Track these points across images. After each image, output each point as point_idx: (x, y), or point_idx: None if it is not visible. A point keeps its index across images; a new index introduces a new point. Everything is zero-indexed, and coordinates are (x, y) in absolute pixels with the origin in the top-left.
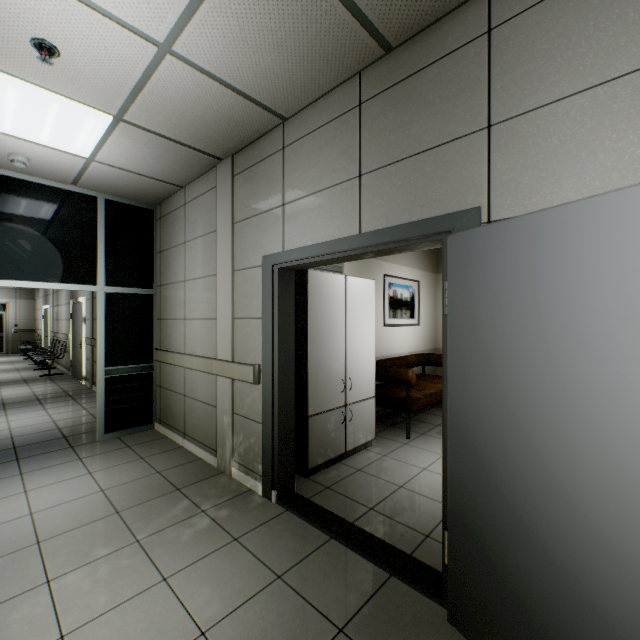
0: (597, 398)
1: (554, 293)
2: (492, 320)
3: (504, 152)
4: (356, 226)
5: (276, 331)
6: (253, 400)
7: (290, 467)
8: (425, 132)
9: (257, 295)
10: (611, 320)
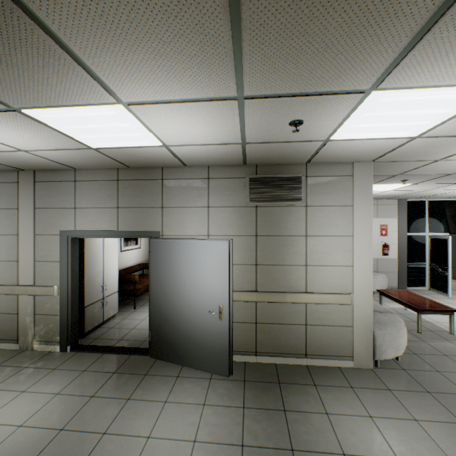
0: (182, 284)
1: (175, 260)
2: (162, 266)
3: (166, 216)
4: (116, 227)
5: (70, 268)
6: (52, 304)
7: (77, 333)
8: (143, 201)
9: (56, 249)
10: (184, 267)
